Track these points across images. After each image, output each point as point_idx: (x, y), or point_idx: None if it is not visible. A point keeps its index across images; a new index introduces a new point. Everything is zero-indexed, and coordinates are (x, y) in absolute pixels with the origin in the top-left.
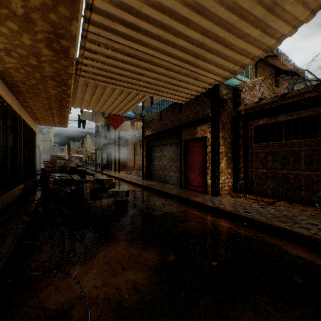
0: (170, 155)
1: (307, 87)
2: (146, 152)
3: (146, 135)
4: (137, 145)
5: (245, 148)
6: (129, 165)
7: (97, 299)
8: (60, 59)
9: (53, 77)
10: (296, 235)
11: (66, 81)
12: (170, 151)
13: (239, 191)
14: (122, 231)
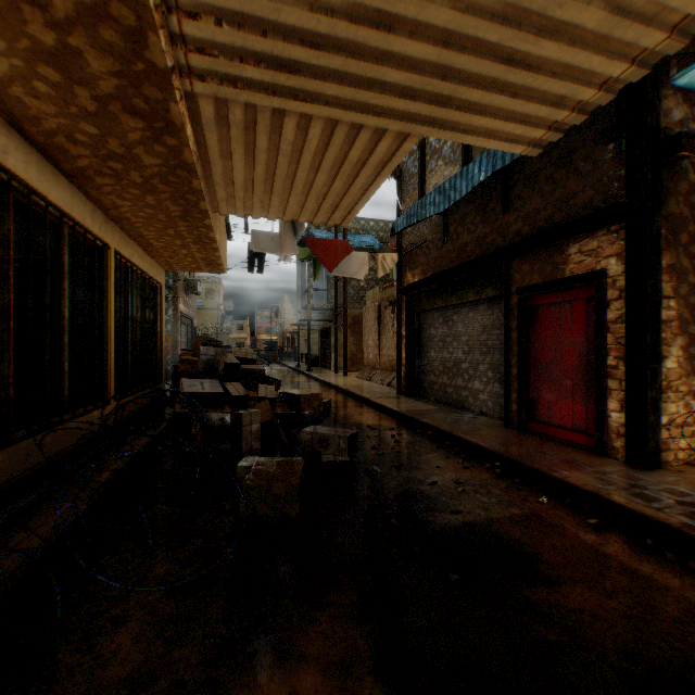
0: (474, 333)
1: None
2: (406, 326)
3: (407, 284)
4: (386, 311)
5: None
6: (367, 359)
7: None
8: (105, 0)
9: (125, 100)
10: None
11: (164, 111)
12: (472, 322)
13: None
14: (319, 602)
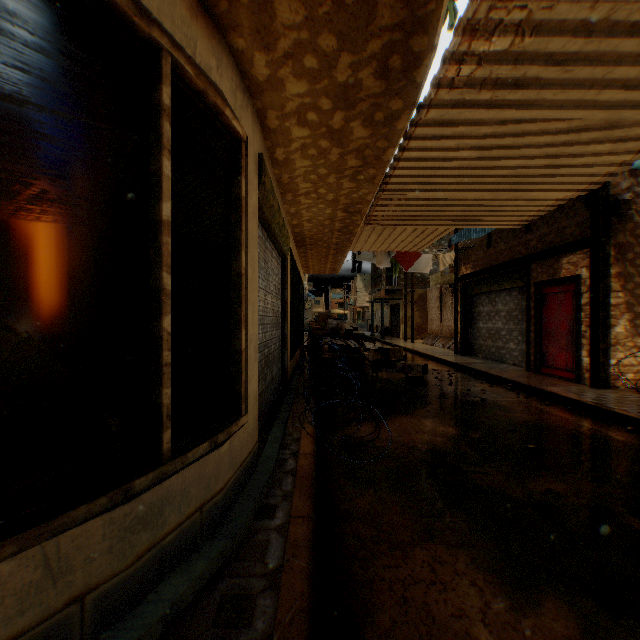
0: (509, 310)
1: None
2: (461, 305)
3: (462, 275)
4: (446, 292)
5: None
6: (431, 329)
7: (393, 441)
8: (351, 217)
9: (340, 230)
10: None
11: (352, 230)
12: (508, 303)
13: None
14: (416, 408)
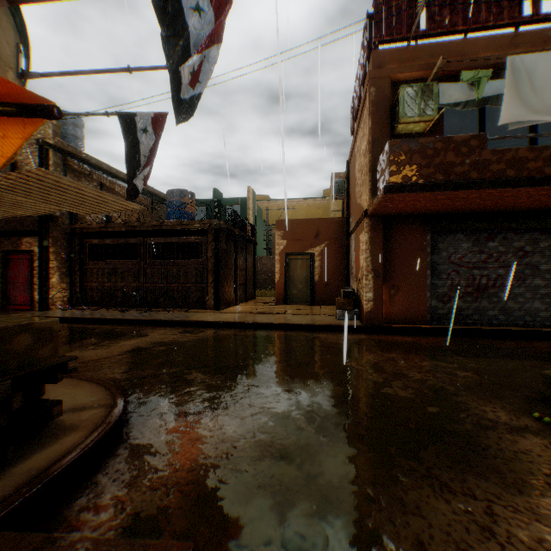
0: None
1: (120, 223)
2: None
3: None
4: None
5: (82, 264)
6: None
7: None
8: None
9: None
10: (84, 319)
11: None
12: None
13: (76, 305)
14: None
